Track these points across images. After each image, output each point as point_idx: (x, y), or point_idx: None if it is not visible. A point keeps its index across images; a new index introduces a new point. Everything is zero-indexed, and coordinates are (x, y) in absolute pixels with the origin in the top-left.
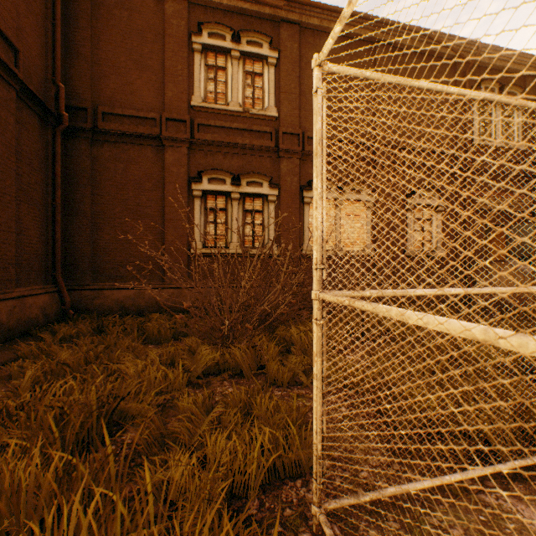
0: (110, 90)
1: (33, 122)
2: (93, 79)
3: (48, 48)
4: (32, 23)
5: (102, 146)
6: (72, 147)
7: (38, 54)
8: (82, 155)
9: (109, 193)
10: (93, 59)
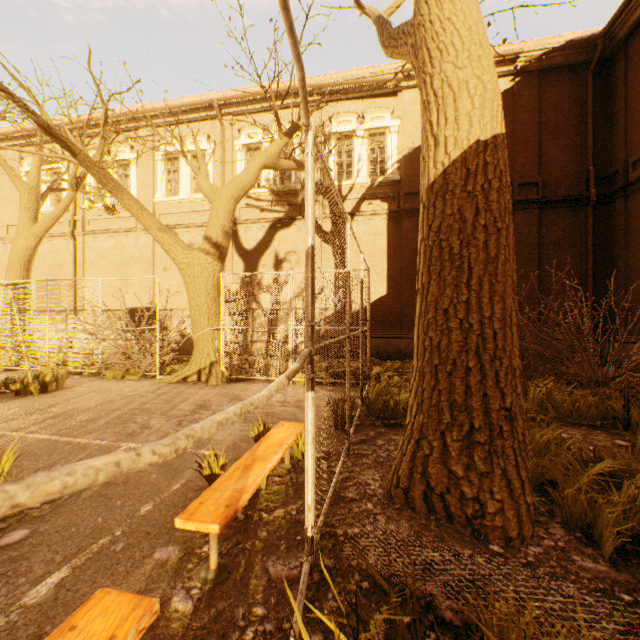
0: (638, 135)
1: (562, 215)
2: (626, 134)
3: (580, 148)
4: (560, 145)
5: (632, 197)
6: (611, 211)
7: (568, 162)
8: (617, 214)
9: (637, 242)
10: (626, 115)
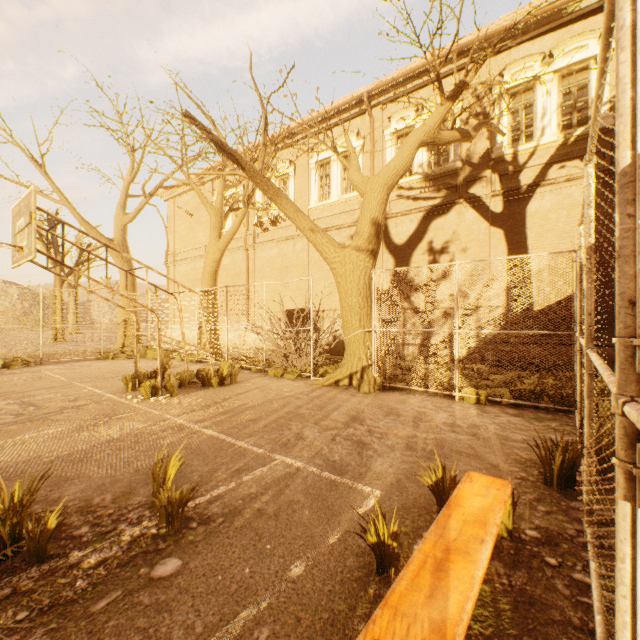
0: None
1: None
2: None
3: None
4: None
5: None
6: None
7: None
8: None
9: None
10: None
